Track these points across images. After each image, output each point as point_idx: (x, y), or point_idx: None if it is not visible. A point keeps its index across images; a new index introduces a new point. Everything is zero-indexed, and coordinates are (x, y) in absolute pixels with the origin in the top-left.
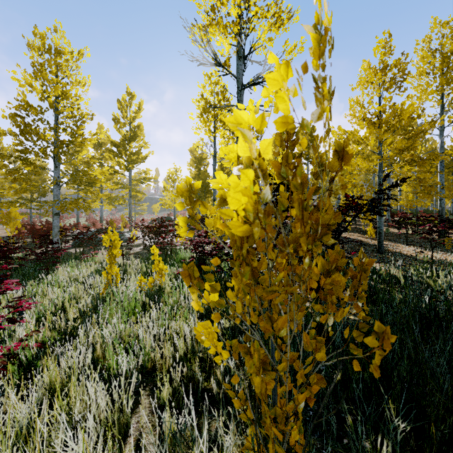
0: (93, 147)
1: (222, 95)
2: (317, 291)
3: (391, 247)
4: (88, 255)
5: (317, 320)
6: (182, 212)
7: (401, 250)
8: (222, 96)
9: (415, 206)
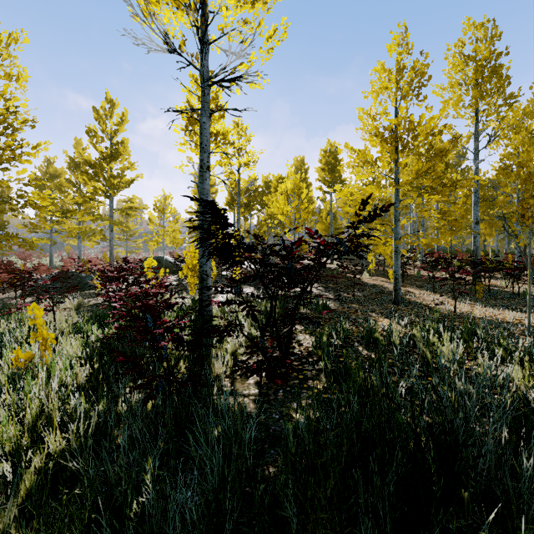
0: (67, 168)
1: (214, 103)
2: (253, 374)
3: (414, 295)
4: (16, 310)
5: (216, 434)
6: (189, 250)
7: (424, 300)
8: (214, 104)
9: (459, 244)
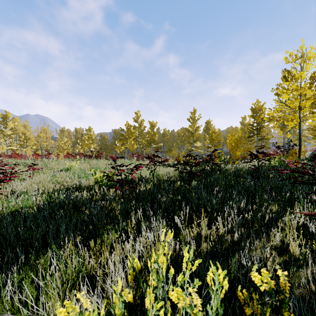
0: None
1: None
2: None
3: None
4: None
5: None
6: None
7: None
8: None
9: None
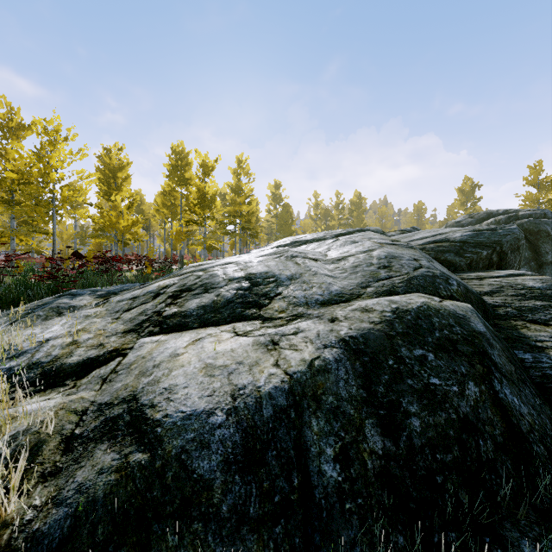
0: None
1: None
2: None
3: None
4: None
5: None
6: None
7: None
8: None
9: None
